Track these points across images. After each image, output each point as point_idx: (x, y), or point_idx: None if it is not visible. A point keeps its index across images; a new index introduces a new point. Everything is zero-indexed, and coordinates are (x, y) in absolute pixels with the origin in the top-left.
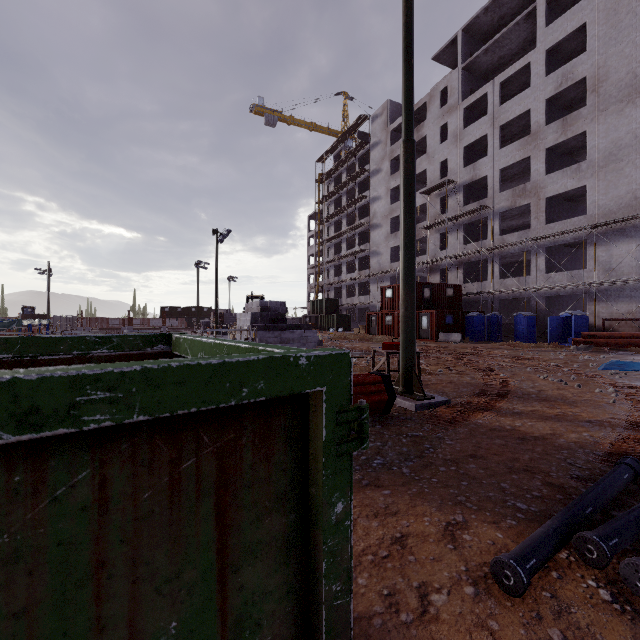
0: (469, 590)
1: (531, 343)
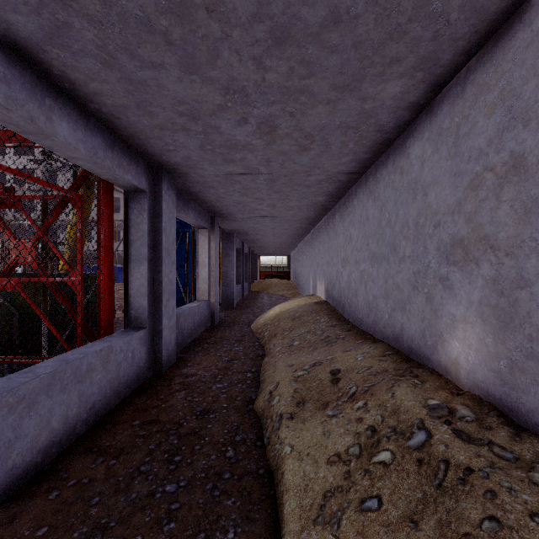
0: (119, 314)
1: (121, 283)
